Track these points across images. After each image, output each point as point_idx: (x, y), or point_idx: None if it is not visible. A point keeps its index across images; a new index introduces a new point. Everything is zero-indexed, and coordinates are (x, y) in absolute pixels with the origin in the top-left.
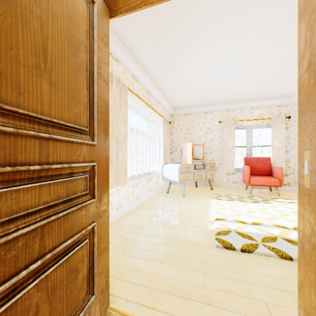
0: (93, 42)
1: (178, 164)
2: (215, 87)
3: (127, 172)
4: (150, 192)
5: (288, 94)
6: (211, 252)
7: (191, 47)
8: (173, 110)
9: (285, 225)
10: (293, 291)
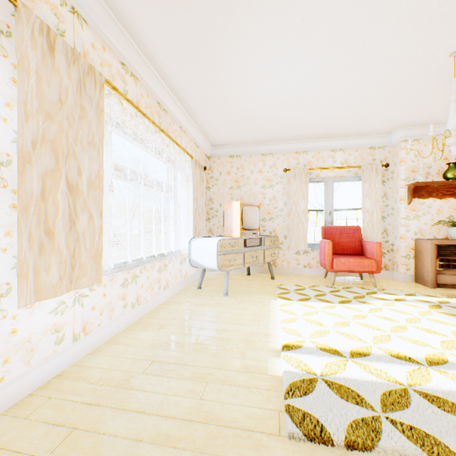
0: None
1: (217, 238)
2: (278, 107)
3: (109, 255)
4: (165, 289)
5: (386, 128)
6: None
7: (236, 6)
8: (211, 148)
9: (410, 354)
10: None
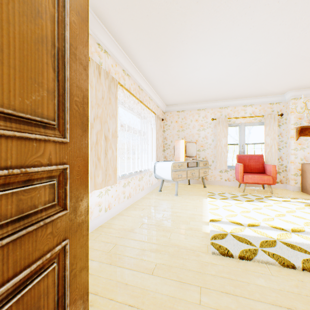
0: (64, 13)
1: (171, 162)
2: (208, 83)
3: (117, 170)
4: (142, 191)
5: (280, 91)
6: (207, 260)
7: (184, 39)
8: (166, 107)
9: (283, 227)
10: (301, 308)
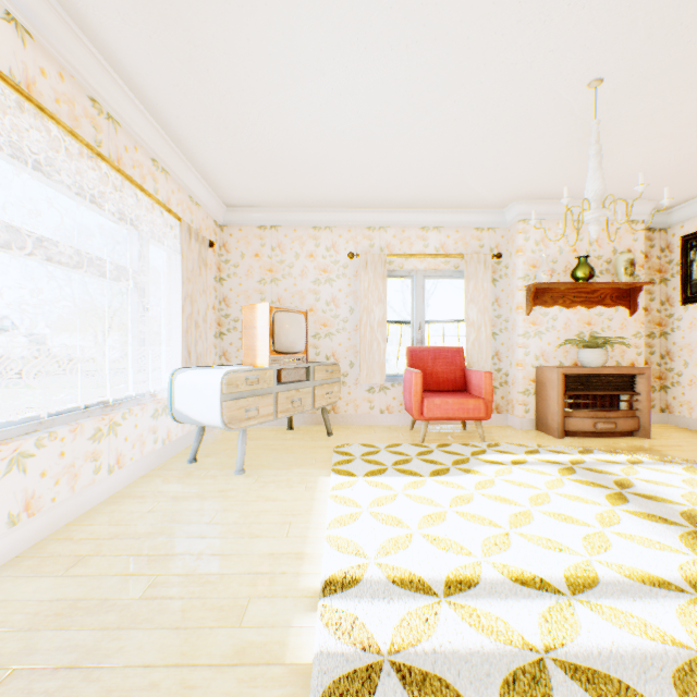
0: None
1: (224, 368)
2: (335, 144)
3: None
4: (114, 472)
5: (498, 200)
6: None
7: None
8: (226, 211)
9: (542, 572)
10: None
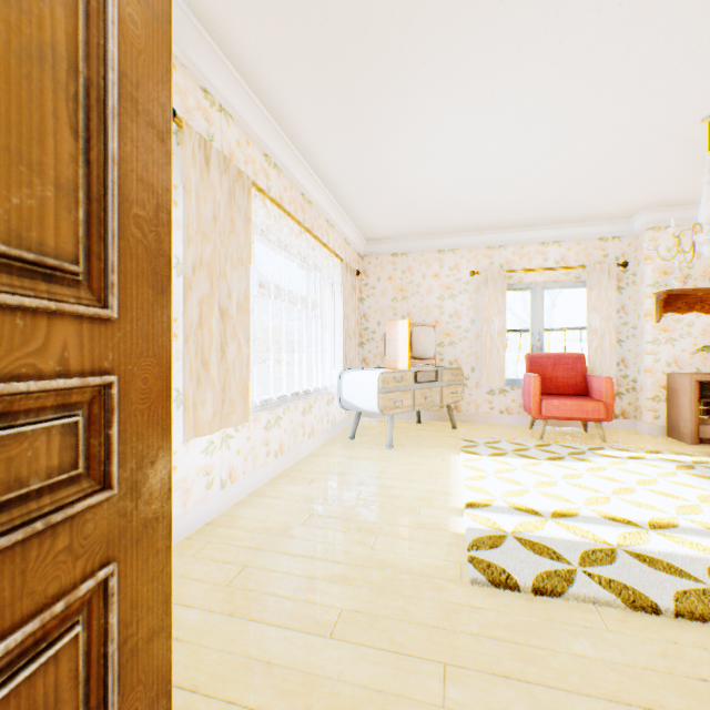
0: None
1: (377, 370)
2: (462, 190)
3: (252, 391)
4: (310, 438)
5: (623, 211)
6: (460, 599)
7: (408, 85)
8: (366, 244)
9: (630, 518)
10: (674, 708)
